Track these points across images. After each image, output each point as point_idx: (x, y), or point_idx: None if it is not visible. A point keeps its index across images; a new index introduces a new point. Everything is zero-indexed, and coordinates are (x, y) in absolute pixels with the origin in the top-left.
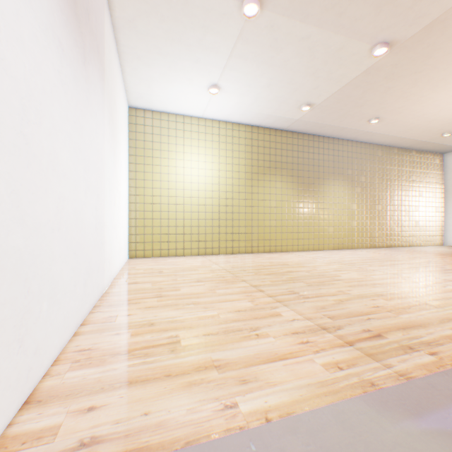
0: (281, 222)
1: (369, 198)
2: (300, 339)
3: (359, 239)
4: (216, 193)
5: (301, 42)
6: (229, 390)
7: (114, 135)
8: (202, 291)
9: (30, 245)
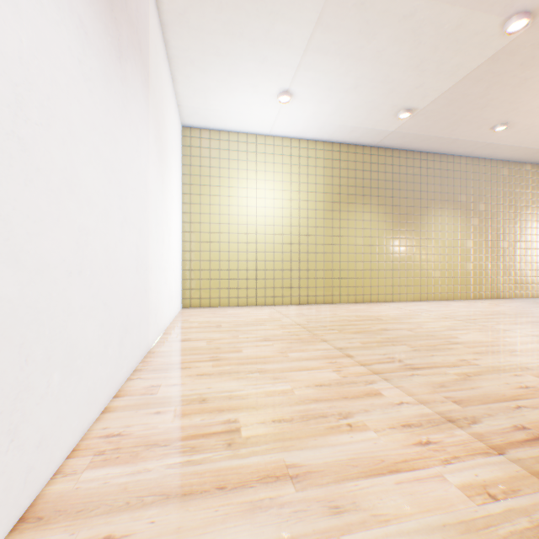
0: (370, 264)
1: (490, 233)
2: (416, 437)
3: (476, 287)
4: (287, 228)
5: (402, 21)
6: (313, 524)
7: (162, 157)
8: (270, 354)
9: (29, 294)
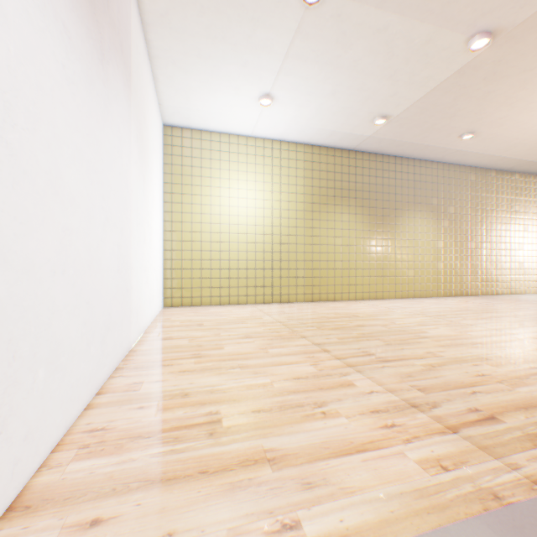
0: (348, 263)
1: (459, 234)
2: (383, 421)
3: (446, 285)
4: (268, 228)
5: (377, 34)
6: (287, 498)
7: (143, 156)
8: (251, 350)
9: (16, 293)
